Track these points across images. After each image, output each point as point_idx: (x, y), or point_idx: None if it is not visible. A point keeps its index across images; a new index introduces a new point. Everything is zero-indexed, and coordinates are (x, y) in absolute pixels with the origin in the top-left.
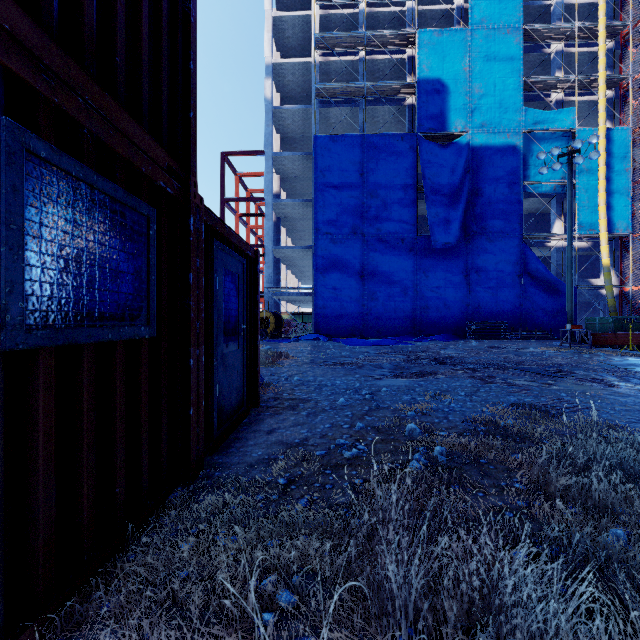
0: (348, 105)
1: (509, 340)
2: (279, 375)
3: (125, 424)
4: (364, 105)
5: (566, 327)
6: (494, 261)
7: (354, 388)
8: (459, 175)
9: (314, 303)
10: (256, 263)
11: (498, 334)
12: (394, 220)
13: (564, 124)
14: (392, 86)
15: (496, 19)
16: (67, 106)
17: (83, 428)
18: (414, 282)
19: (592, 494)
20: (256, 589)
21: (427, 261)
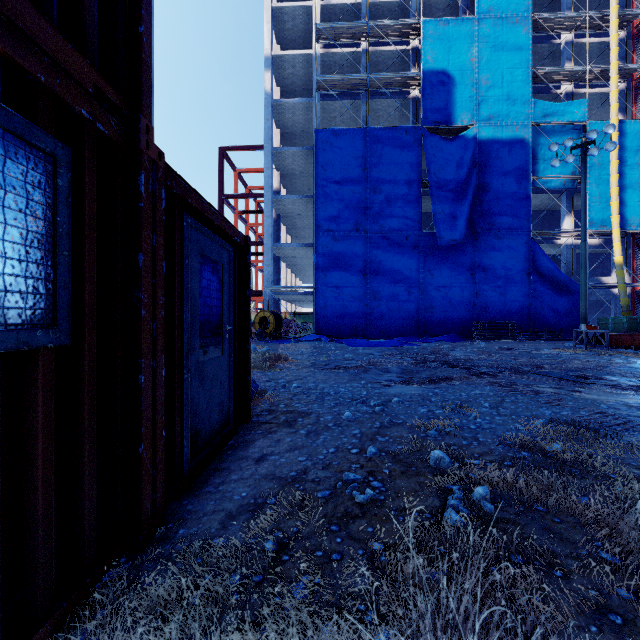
0: (350, 98)
1: (518, 341)
2: (276, 381)
3: (1, 492)
4: (367, 98)
5: (581, 327)
6: (502, 259)
7: (361, 397)
8: (465, 170)
9: (315, 302)
10: (246, 252)
11: (506, 334)
12: (398, 216)
13: (575, 116)
14: (396, 78)
15: (504, 8)
16: None
17: None
18: (419, 281)
19: None
20: None
21: (432, 259)
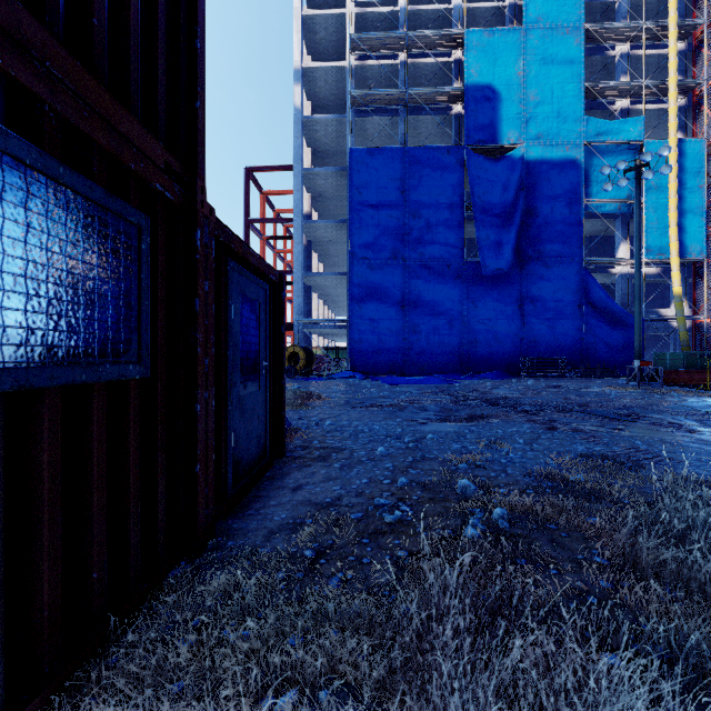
0: (387, 114)
1: (569, 378)
2: (309, 419)
3: (107, 489)
4: (405, 114)
5: (634, 364)
6: (551, 289)
7: (395, 434)
8: (512, 193)
9: (349, 337)
10: (281, 289)
11: (556, 371)
12: (439, 243)
13: (630, 135)
14: (437, 93)
15: (554, 17)
16: (17, 71)
17: (43, 499)
18: (461, 313)
19: (694, 573)
20: (271, 710)
21: (476, 289)
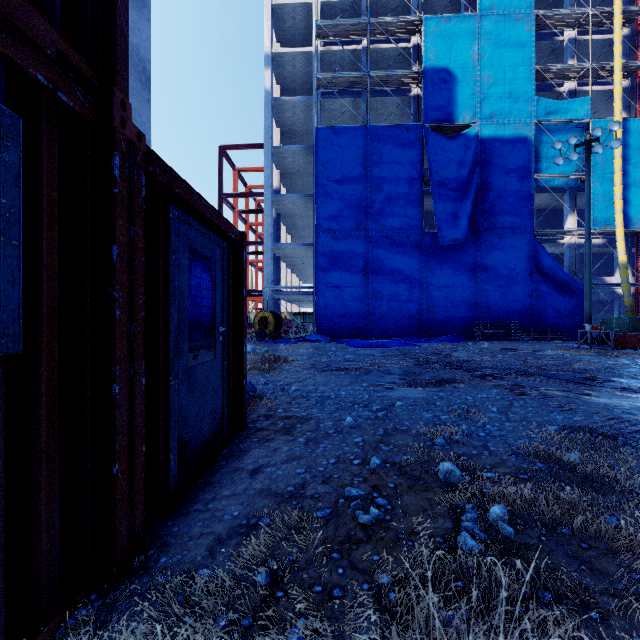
0: (351, 96)
1: (521, 341)
2: (275, 383)
3: None
4: (367, 96)
5: (585, 328)
6: (504, 258)
7: (362, 401)
8: (467, 168)
9: (315, 302)
10: (242, 249)
11: (509, 335)
12: (399, 215)
13: (578, 114)
14: (397, 76)
15: (506, 5)
16: None
17: None
18: (420, 280)
19: None
20: None
21: (434, 258)
